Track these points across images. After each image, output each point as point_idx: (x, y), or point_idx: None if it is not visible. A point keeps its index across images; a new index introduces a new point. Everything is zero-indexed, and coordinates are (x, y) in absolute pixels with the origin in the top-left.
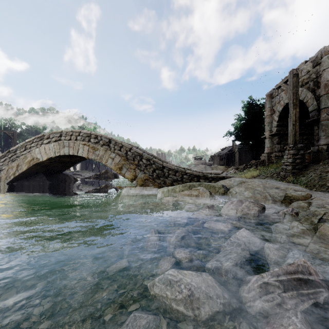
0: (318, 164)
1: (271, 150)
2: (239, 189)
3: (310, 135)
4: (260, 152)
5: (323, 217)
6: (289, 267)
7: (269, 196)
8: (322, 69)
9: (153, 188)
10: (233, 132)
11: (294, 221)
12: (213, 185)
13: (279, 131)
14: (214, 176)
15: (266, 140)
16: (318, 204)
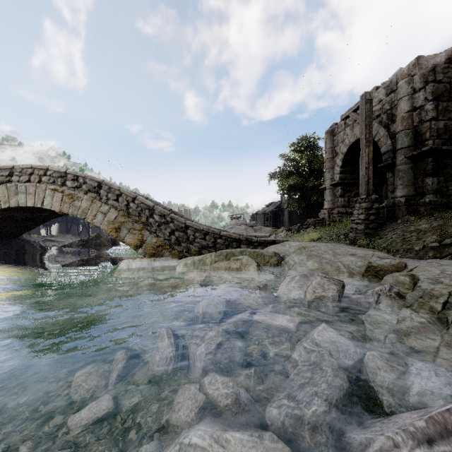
0: (395, 222)
1: (332, 205)
2: (299, 258)
3: (379, 187)
4: (315, 209)
5: (450, 300)
6: (450, 420)
7: (343, 267)
8: (399, 97)
9: (171, 259)
10: (282, 182)
11: (396, 306)
12: (261, 253)
13: (343, 179)
14: (260, 240)
15: (326, 191)
16: (429, 278)
